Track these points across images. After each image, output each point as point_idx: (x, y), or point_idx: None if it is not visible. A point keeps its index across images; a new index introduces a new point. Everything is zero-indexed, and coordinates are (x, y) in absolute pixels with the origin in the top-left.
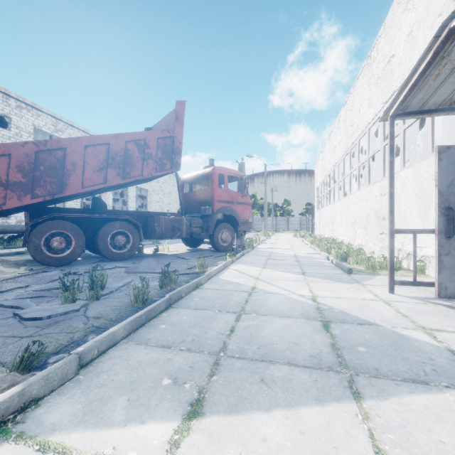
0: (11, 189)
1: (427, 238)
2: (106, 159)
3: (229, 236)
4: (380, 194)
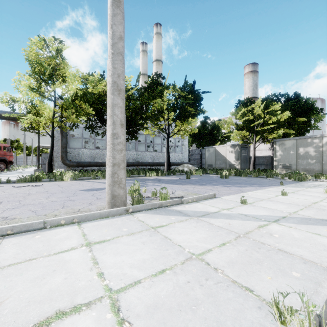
0: None
1: None
2: None
3: (4, 166)
4: None
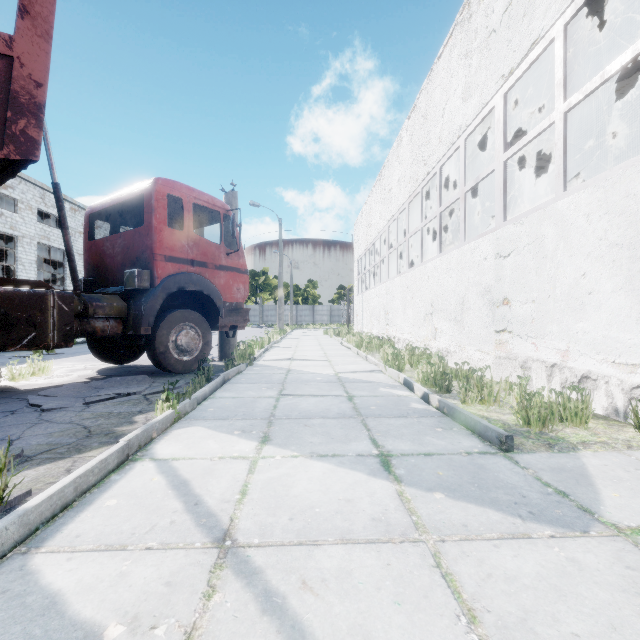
0: None
1: None
2: None
3: (198, 338)
4: (497, 255)
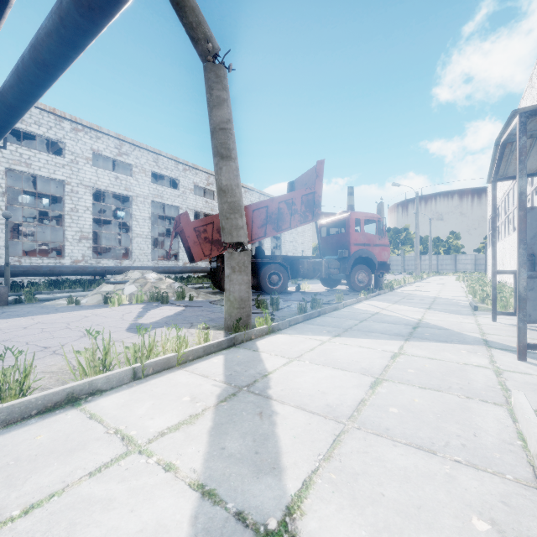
0: (214, 244)
1: None
2: (266, 218)
3: (366, 277)
4: None
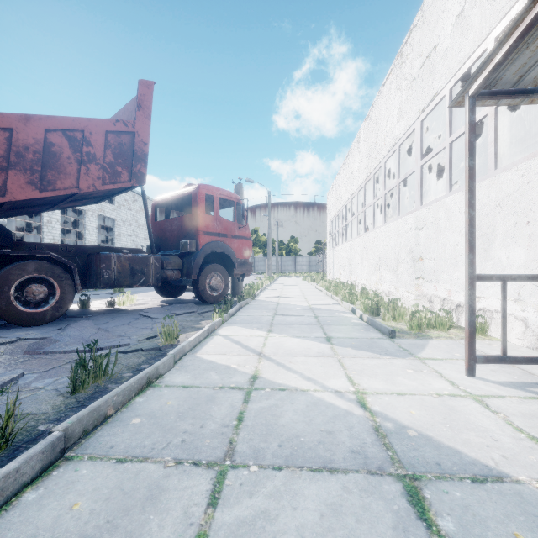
0: None
1: (488, 285)
2: (6, 155)
3: (222, 282)
4: (416, 227)
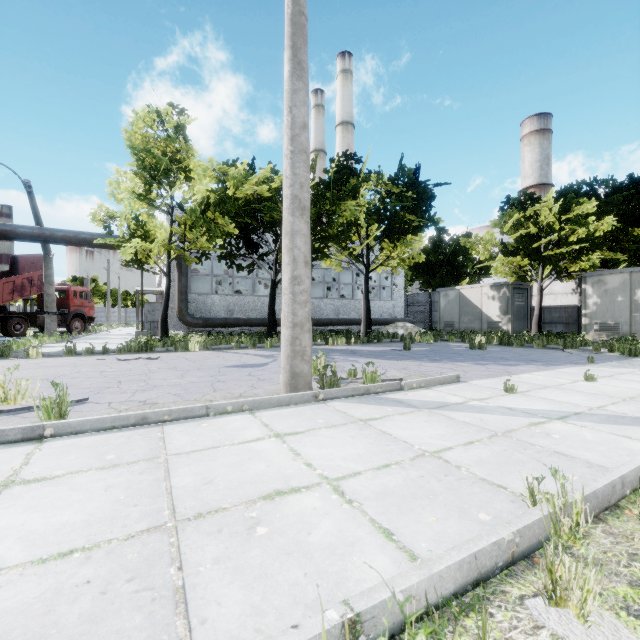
0: None
1: None
2: (13, 288)
3: (80, 325)
4: None
